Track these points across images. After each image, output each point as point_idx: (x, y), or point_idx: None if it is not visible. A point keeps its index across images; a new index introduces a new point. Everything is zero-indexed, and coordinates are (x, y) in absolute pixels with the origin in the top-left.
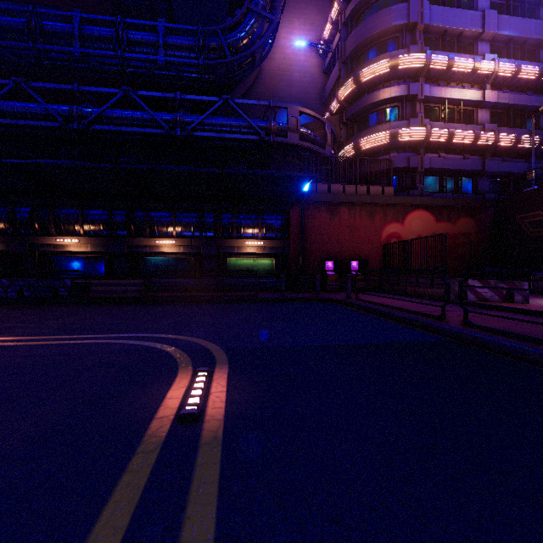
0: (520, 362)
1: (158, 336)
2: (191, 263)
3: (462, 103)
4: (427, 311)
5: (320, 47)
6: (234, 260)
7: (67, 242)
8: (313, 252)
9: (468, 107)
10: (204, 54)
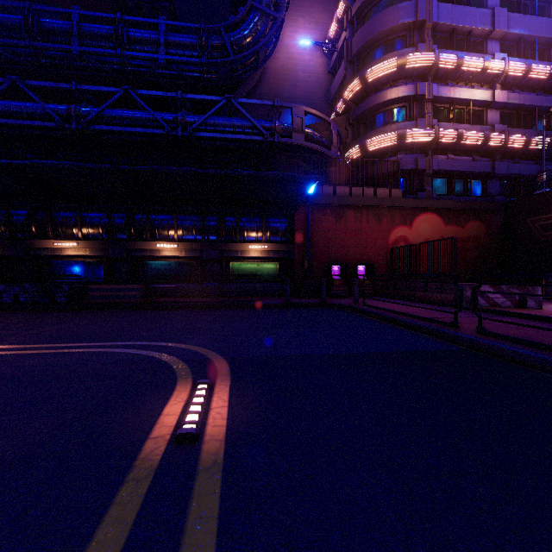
0: (541, 373)
1: (157, 344)
2: (193, 267)
3: (472, 103)
4: (438, 318)
5: (325, 47)
6: (237, 264)
7: (65, 245)
8: (318, 256)
9: (478, 107)
10: (206, 53)
